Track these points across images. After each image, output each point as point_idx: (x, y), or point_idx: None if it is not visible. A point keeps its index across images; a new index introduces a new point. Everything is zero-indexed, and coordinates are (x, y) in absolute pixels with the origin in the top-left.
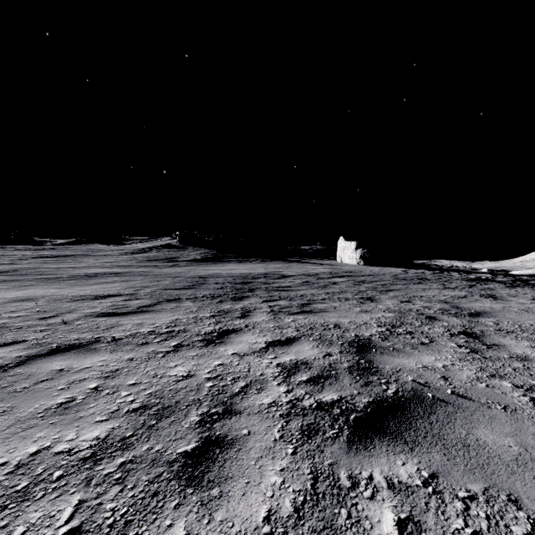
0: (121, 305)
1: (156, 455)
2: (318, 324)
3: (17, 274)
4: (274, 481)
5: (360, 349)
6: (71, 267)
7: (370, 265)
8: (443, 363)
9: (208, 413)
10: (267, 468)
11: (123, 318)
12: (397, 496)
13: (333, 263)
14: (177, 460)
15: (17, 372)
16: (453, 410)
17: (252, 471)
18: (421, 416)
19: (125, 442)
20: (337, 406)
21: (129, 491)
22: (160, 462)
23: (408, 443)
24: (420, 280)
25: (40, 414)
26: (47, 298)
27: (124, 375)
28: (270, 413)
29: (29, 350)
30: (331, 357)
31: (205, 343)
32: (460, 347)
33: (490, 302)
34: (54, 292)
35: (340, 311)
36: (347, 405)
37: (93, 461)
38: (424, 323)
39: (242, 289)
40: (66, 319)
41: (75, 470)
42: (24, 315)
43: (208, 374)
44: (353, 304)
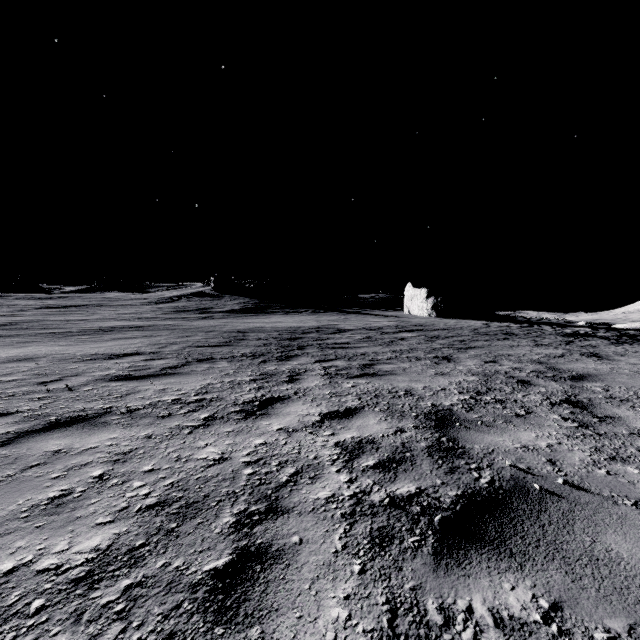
0: (141, 366)
1: (175, 574)
2: (384, 391)
3: (16, 328)
4: (336, 615)
5: (440, 422)
6: (82, 320)
7: (444, 317)
8: (547, 441)
9: (246, 512)
10: (326, 595)
11: (142, 383)
12: (509, 639)
13: (400, 315)
14: (203, 582)
15: (2, 454)
16: (569, 508)
17: (305, 599)
18: (528, 516)
19: (134, 555)
20: (416, 502)
21: (135, 632)
22: (180, 586)
23: (515, 556)
24: (506, 335)
25: (24, 513)
26: (50, 357)
27: (138, 459)
28: (328, 512)
29: (20, 425)
30: (404, 433)
31: (243, 415)
32: (565, 420)
33: (594, 362)
34: (60, 350)
35: (411, 373)
36: (429, 501)
37: (87, 584)
38: (516, 388)
39: (289, 346)
40: (71, 384)
41: (62, 597)
42: (20, 379)
43: (247, 456)
44: (426, 365)
